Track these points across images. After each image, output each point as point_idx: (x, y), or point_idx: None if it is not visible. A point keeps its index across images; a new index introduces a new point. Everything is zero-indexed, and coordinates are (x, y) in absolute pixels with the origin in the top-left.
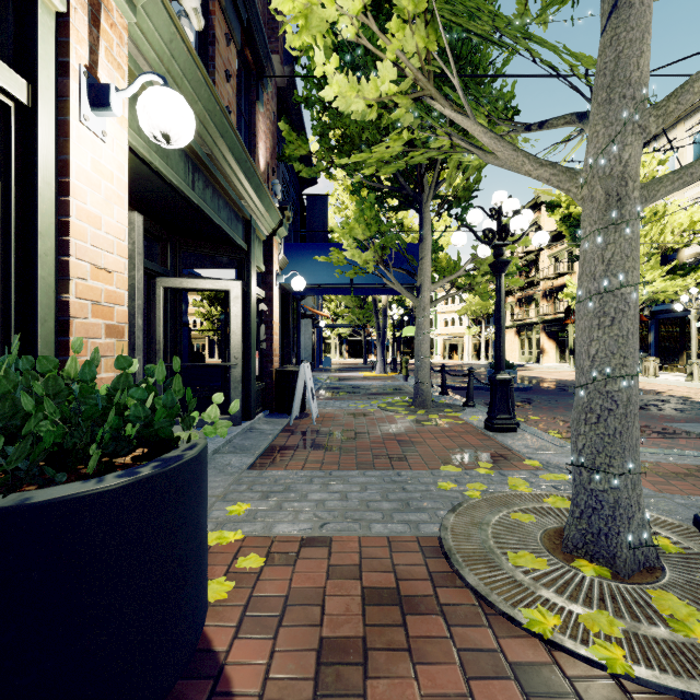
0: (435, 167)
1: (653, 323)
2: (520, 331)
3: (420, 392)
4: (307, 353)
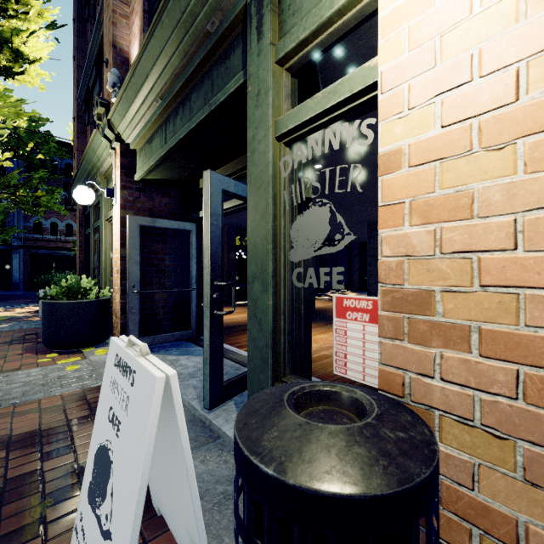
0: None
1: None
2: None
3: None
4: None
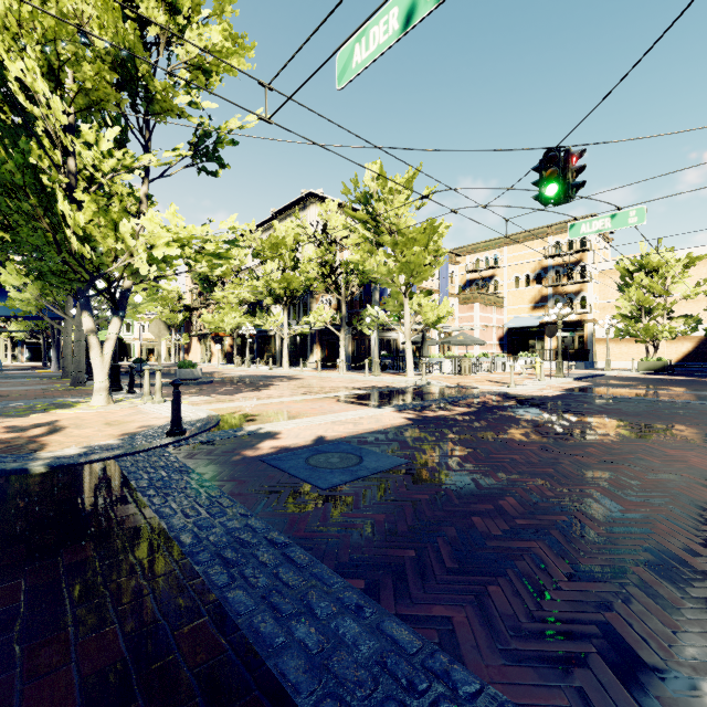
0: None
1: (256, 338)
2: (201, 339)
3: (65, 371)
4: None
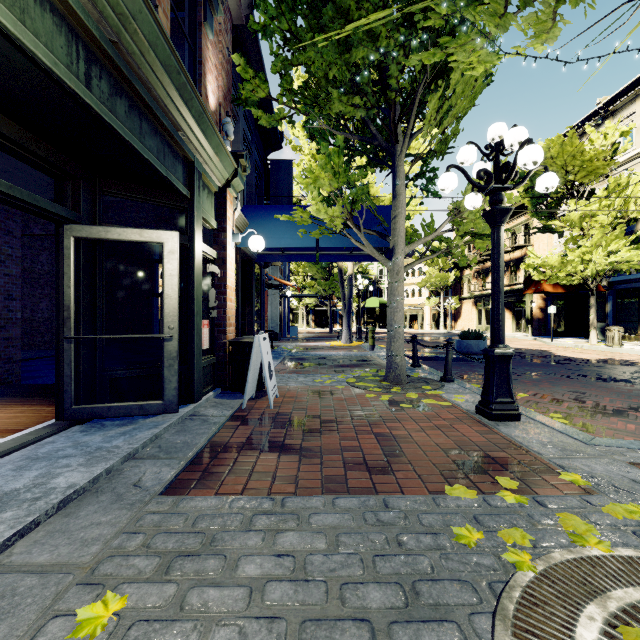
0: (412, 111)
1: (611, 293)
2: (477, 302)
3: (393, 365)
4: (274, 323)
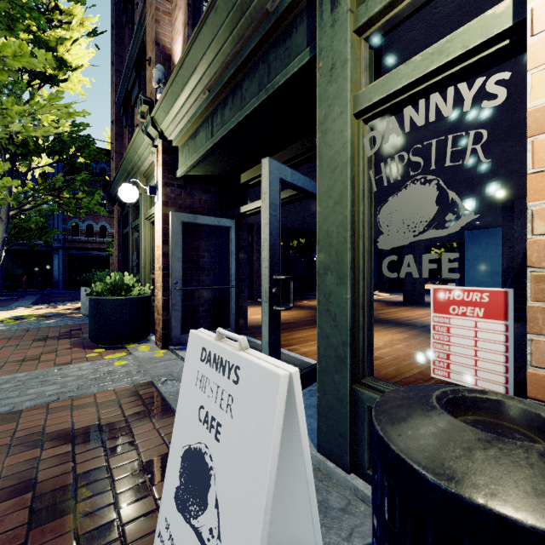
0: None
1: None
2: None
3: None
4: None
